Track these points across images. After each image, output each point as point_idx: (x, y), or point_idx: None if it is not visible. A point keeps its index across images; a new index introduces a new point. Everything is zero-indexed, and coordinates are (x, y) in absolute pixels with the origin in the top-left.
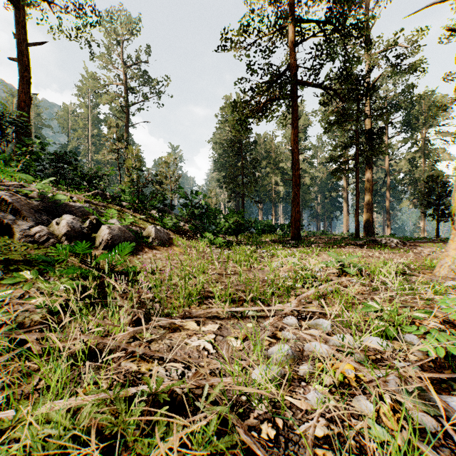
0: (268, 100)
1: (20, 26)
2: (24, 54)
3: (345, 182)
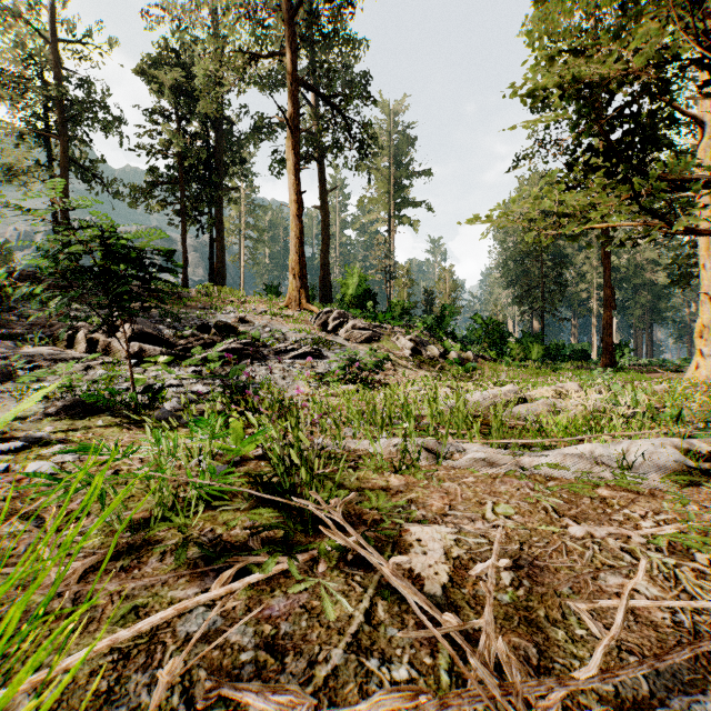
0: None
1: (323, 179)
2: (326, 203)
3: None
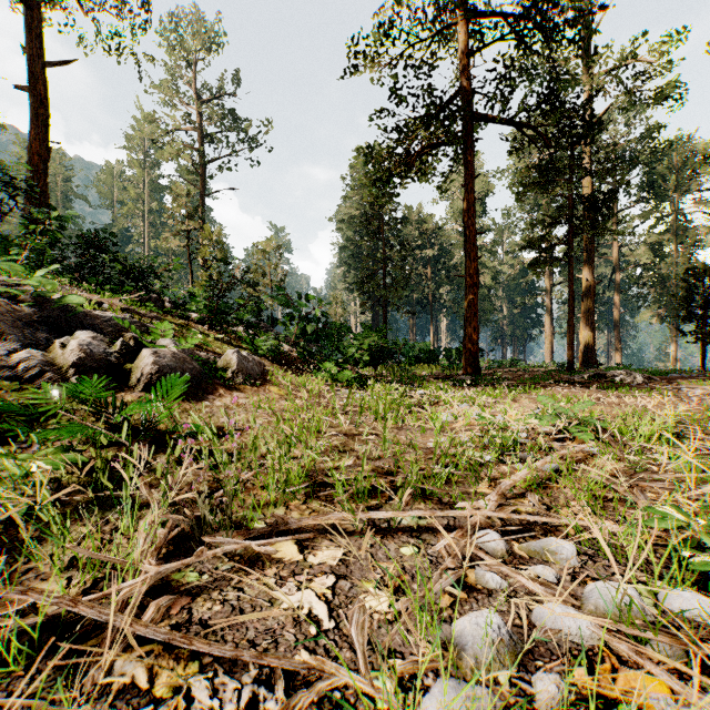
0: (426, 146)
1: (31, 34)
2: (38, 79)
3: (548, 281)
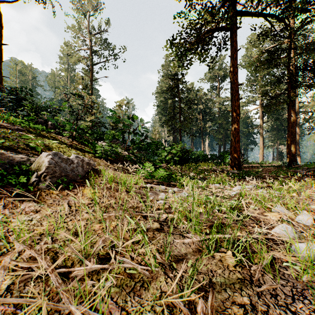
0: (209, 29)
1: None
2: None
3: (261, 120)
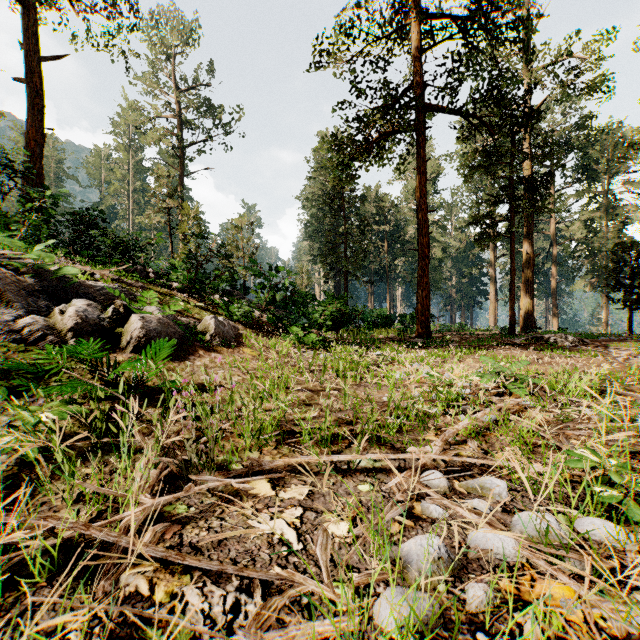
0: (383, 133)
1: (28, 32)
2: (34, 72)
3: (493, 254)
